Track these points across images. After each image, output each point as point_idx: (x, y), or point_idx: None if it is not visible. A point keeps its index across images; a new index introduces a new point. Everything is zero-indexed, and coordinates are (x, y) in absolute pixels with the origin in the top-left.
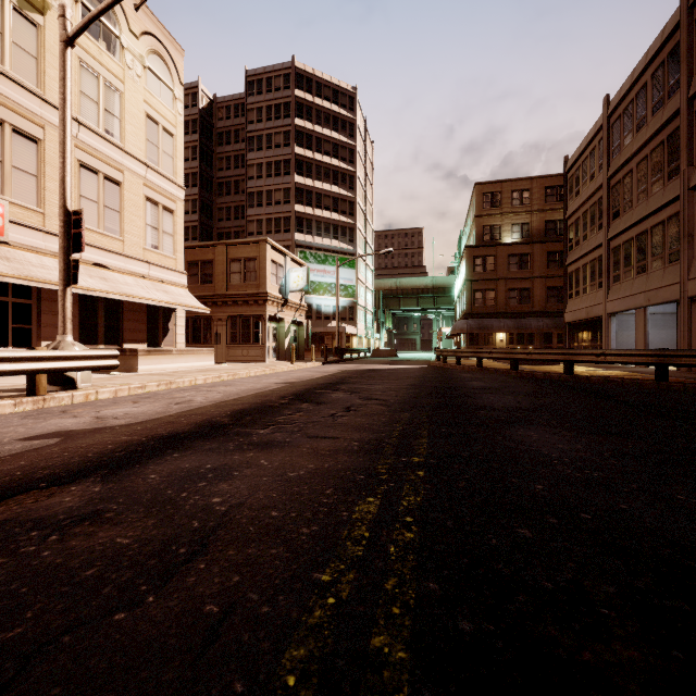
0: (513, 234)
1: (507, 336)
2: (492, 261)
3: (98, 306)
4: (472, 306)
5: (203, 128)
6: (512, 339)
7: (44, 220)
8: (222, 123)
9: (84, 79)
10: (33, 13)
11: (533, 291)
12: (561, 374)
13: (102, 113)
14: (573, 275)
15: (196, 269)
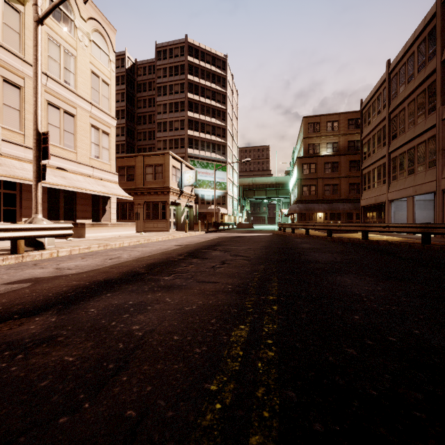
0: (328, 149)
1: (323, 215)
2: (314, 167)
3: (60, 195)
4: (301, 195)
5: (128, 81)
6: (327, 217)
7: (24, 139)
8: (140, 78)
9: (50, 48)
10: (17, 4)
11: (340, 186)
12: (360, 239)
13: (62, 70)
14: (366, 176)
15: (123, 171)
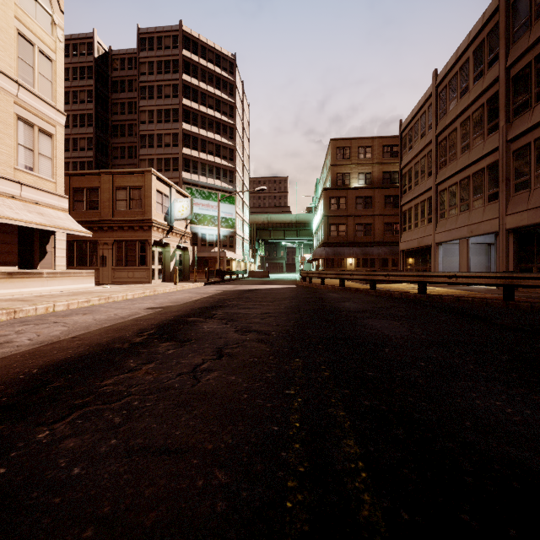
0: (359, 181)
1: (355, 261)
2: (343, 201)
3: None
4: (328, 236)
5: (99, 75)
6: (359, 263)
7: None
8: (117, 73)
9: None
10: None
11: (374, 226)
12: (416, 294)
13: None
14: (407, 213)
15: (82, 195)
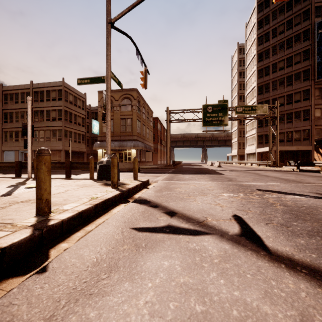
0: None
1: None
2: None
3: None
4: None
5: None
6: None
7: None
8: None
9: None
10: None
11: None
12: None
13: None
14: None
15: None
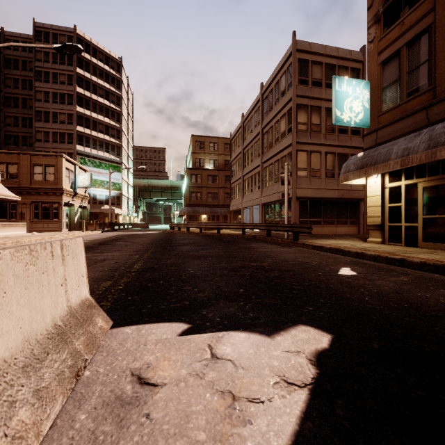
0: (210, 164)
1: (207, 216)
2: (200, 177)
3: None
4: (190, 200)
5: None
6: (210, 218)
7: None
8: (10, 51)
9: None
10: None
11: (219, 194)
12: (216, 233)
13: None
14: (233, 189)
15: (2, 168)
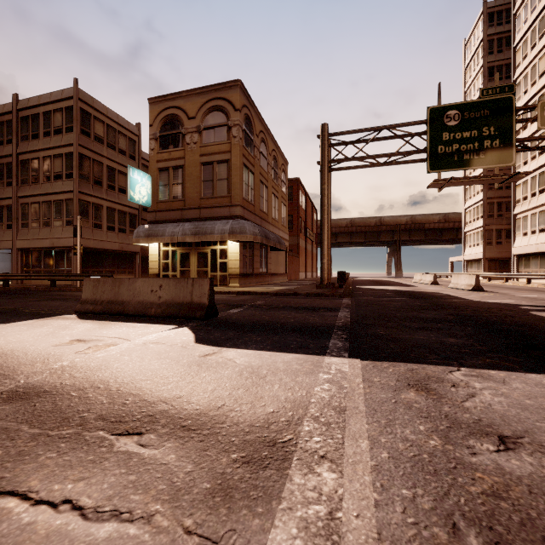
0: None
1: None
2: None
3: None
4: None
5: None
6: None
7: None
8: None
9: None
10: None
11: None
12: None
13: None
14: None
15: None
